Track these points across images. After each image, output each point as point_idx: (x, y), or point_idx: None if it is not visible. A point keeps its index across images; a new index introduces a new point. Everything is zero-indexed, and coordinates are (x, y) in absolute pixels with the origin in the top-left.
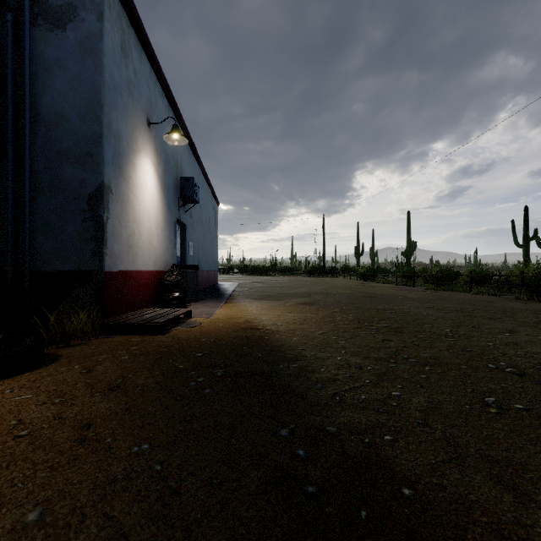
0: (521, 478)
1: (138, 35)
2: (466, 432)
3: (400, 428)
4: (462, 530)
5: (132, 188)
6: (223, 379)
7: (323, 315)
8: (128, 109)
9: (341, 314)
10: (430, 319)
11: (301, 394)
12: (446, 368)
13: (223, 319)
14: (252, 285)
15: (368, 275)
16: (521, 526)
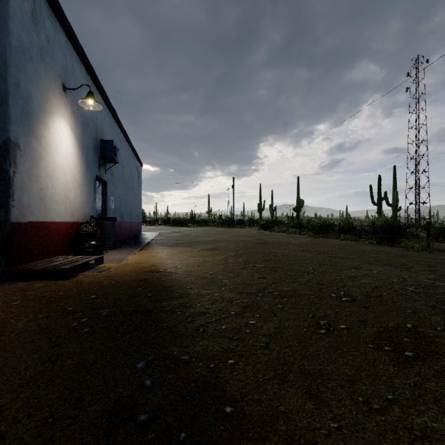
0: (325, 387)
1: (51, 7)
2: (296, 351)
3: (244, 352)
4: (263, 440)
5: (44, 145)
6: (106, 319)
7: (219, 259)
8: (40, 73)
9: (234, 257)
10: (301, 260)
11: (171, 328)
12: (299, 299)
13: (132, 264)
14: (170, 234)
15: (267, 226)
16: (311, 429)
